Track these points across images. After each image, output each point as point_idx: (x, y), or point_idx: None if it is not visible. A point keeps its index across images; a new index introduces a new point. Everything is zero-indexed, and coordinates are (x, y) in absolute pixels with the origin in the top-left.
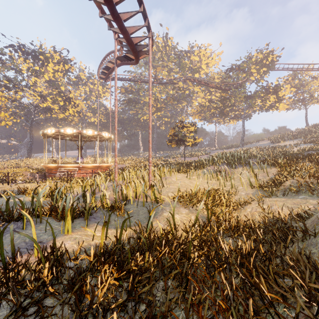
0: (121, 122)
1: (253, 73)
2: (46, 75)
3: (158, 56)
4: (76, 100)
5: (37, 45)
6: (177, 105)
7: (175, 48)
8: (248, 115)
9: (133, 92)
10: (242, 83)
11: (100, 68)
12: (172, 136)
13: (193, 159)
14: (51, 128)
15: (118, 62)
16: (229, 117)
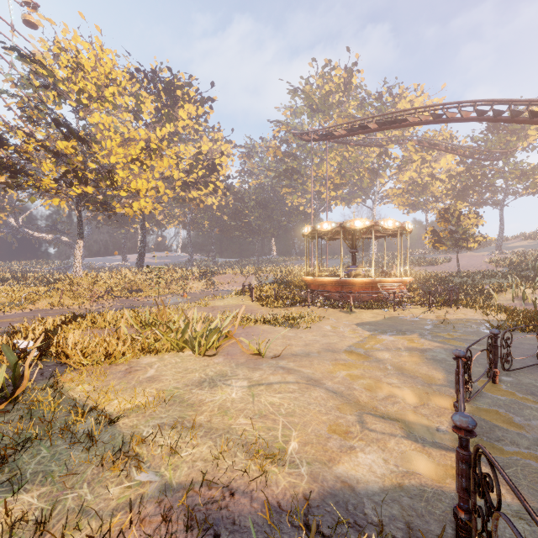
0: (266, 207)
1: (529, 136)
2: (172, 123)
3: (335, 99)
4: (218, 168)
5: (165, 70)
6: (363, 181)
7: (360, 87)
8: (498, 201)
9: (300, 158)
10: (513, 151)
11: (373, 120)
12: (449, 233)
13: (443, 269)
14: (361, 219)
15: (462, 116)
16: (471, 203)
